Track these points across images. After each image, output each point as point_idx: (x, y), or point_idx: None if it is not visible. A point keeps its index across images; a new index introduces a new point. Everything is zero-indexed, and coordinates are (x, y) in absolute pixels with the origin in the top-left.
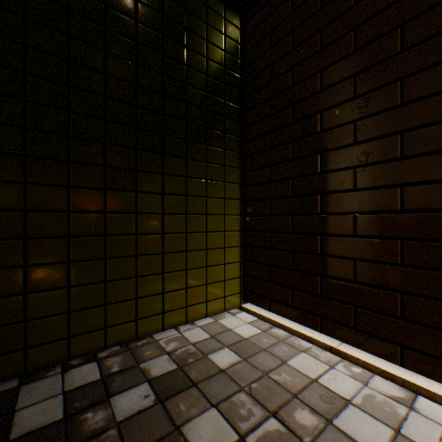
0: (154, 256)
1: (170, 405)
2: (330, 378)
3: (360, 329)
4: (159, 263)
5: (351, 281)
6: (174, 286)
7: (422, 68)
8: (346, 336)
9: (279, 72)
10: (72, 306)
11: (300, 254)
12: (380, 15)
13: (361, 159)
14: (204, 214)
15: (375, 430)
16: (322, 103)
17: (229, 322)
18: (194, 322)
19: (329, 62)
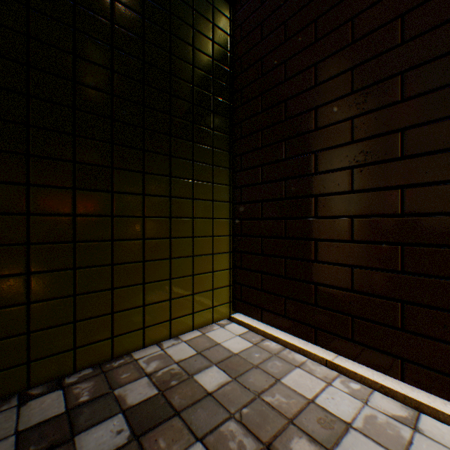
0: (133, 265)
1: (148, 441)
2: (328, 398)
3: (358, 341)
4: (139, 272)
5: (349, 289)
6: (156, 297)
7: (424, 61)
8: (343, 349)
9: (271, 65)
10: (32, 325)
11: (293, 261)
12: (380, 4)
13: (359, 158)
14: (190, 217)
15: None
16: (318, 99)
17: (218, 336)
18: (179, 337)
19: (324, 55)
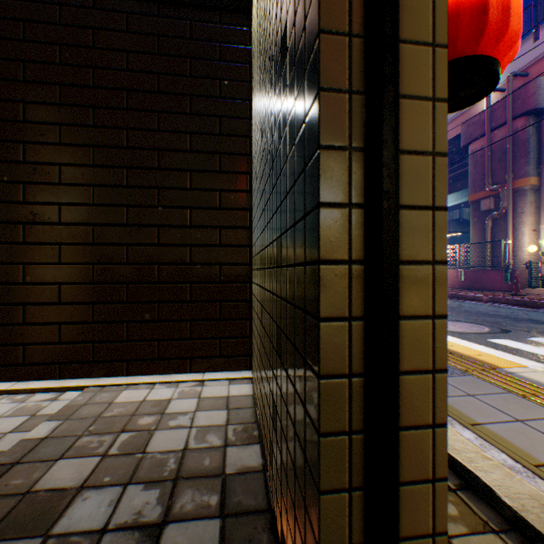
0: None
1: None
2: None
3: (31, 362)
4: None
5: (23, 323)
6: None
7: (74, 164)
8: (18, 374)
9: None
10: None
11: None
12: (47, 107)
13: (32, 217)
14: None
15: (15, 421)
16: None
17: None
18: None
19: (0, 117)
